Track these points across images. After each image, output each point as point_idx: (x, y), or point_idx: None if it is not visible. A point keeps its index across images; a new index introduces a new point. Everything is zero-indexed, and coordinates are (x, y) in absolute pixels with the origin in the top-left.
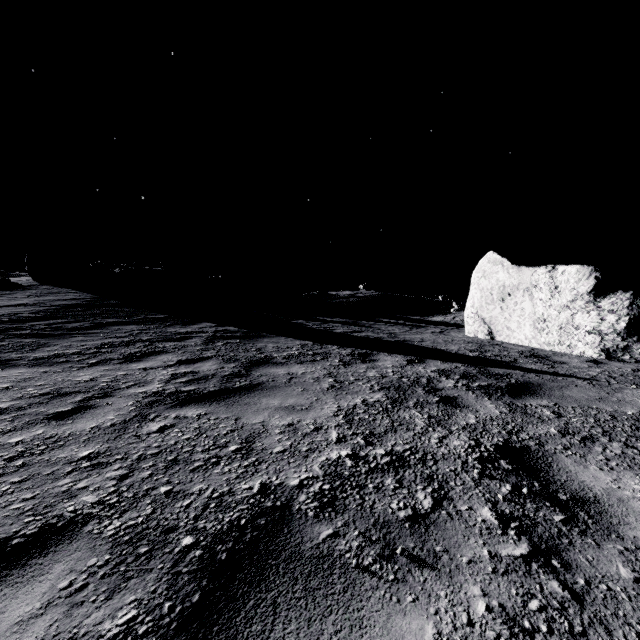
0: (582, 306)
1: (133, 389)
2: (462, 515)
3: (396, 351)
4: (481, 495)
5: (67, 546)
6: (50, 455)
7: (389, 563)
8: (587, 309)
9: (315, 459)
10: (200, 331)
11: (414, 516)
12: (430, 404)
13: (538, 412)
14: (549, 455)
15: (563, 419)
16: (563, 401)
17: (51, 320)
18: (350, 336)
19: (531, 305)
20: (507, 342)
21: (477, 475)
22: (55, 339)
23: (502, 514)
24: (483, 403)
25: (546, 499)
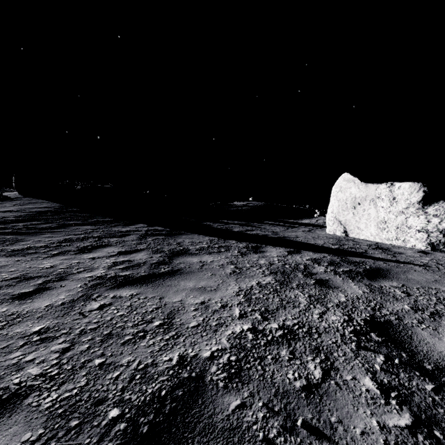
0: (413, 212)
1: (82, 274)
2: (348, 385)
3: (279, 244)
4: (361, 365)
5: (6, 420)
6: (8, 330)
7: (292, 435)
8: (417, 214)
9: (223, 333)
10: (136, 230)
11: (308, 386)
12: (309, 285)
13: (392, 292)
14: (408, 328)
15: (412, 297)
16: (408, 283)
17: (28, 222)
18: (245, 234)
19: (375, 211)
20: (357, 238)
21: (354, 347)
22: (29, 236)
23: (382, 384)
24: (349, 284)
25: (415, 369)
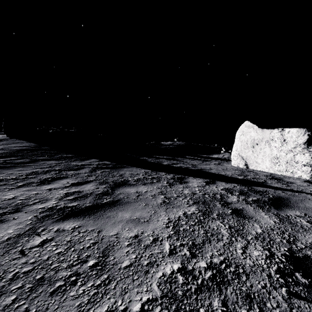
0: (300, 150)
1: (36, 205)
2: None
3: (198, 176)
4: None
5: None
6: None
7: None
8: (303, 152)
9: (154, 275)
10: (89, 164)
11: None
12: (227, 215)
13: (298, 222)
14: None
15: None
16: (309, 212)
17: (8, 158)
18: (171, 166)
19: (269, 150)
20: (255, 169)
21: (285, 293)
22: (5, 169)
23: None
24: (260, 214)
25: None
